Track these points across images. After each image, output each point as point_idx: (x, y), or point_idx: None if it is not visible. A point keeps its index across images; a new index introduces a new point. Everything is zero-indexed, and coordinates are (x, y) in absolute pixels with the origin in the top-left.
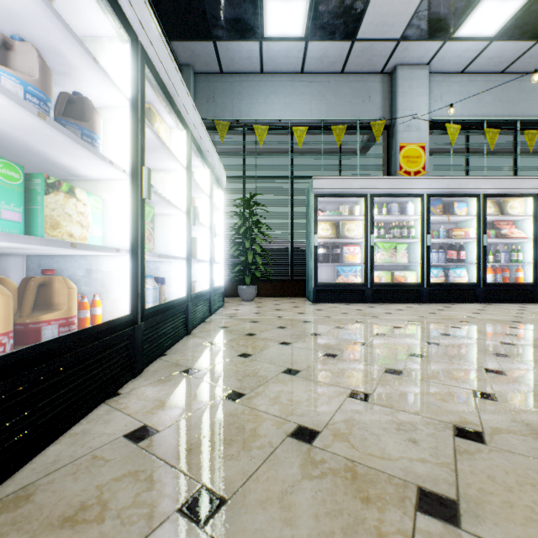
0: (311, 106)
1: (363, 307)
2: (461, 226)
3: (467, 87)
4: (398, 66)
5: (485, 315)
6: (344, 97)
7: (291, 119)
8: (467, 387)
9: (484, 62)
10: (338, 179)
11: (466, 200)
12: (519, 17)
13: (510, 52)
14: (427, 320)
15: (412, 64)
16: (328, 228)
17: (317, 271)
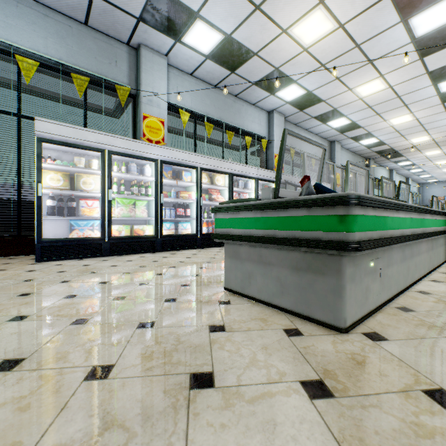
0: (47, 42)
1: (95, 261)
2: (189, 190)
3: (195, 87)
4: (142, 46)
5: (193, 259)
6: (89, 51)
7: (15, 45)
8: (93, 362)
9: (204, 73)
10: (70, 127)
11: (191, 170)
12: (220, 48)
13: (218, 73)
14: (143, 270)
15: (154, 49)
16: (59, 178)
17: (42, 225)
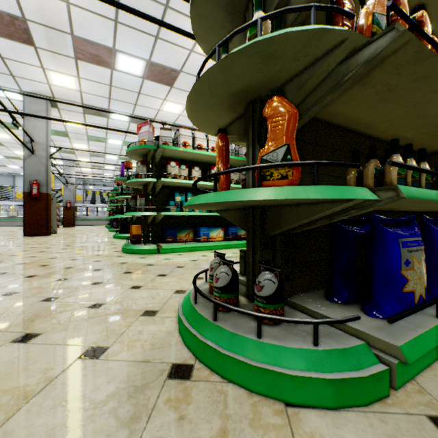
0: None
1: None
2: None
3: None
4: (16, 175)
5: None
6: (2, 180)
7: None
8: None
9: None
10: None
11: None
12: None
13: None
14: None
15: (19, 175)
16: None
17: None
